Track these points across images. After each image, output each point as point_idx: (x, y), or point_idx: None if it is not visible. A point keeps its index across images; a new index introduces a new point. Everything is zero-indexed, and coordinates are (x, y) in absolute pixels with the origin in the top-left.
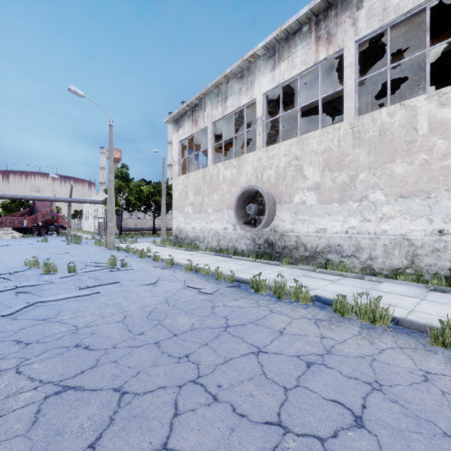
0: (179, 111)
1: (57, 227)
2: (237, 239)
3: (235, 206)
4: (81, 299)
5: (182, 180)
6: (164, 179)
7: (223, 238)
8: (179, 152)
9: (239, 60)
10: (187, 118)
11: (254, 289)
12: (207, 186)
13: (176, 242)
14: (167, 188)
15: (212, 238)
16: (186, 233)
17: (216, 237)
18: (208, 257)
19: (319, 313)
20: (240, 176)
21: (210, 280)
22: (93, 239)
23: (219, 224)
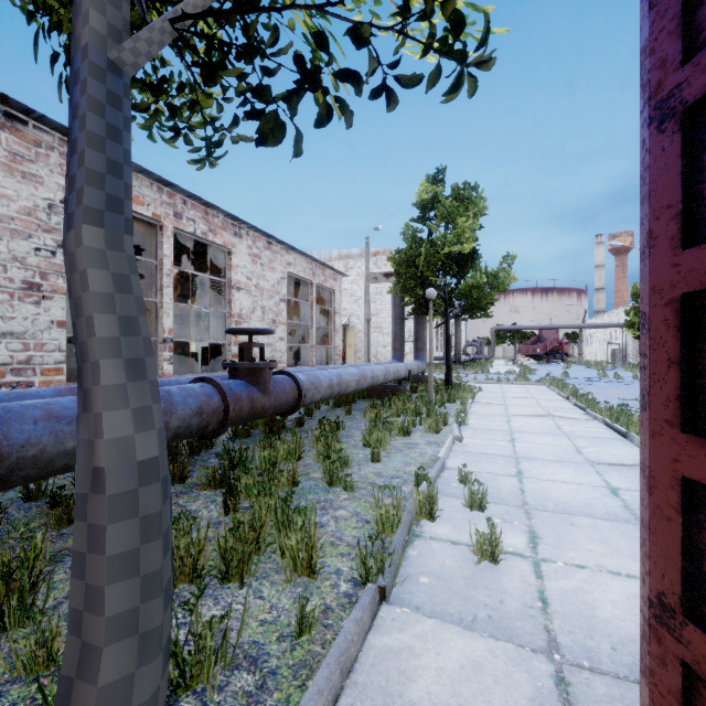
0: None
1: (561, 355)
2: None
3: None
4: None
5: None
6: None
7: None
8: None
9: None
10: None
11: None
12: None
13: None
14: None
15: None
16: None
17: None
18: None
19: None
20: None
21: None
22: (613, 367)
23: None
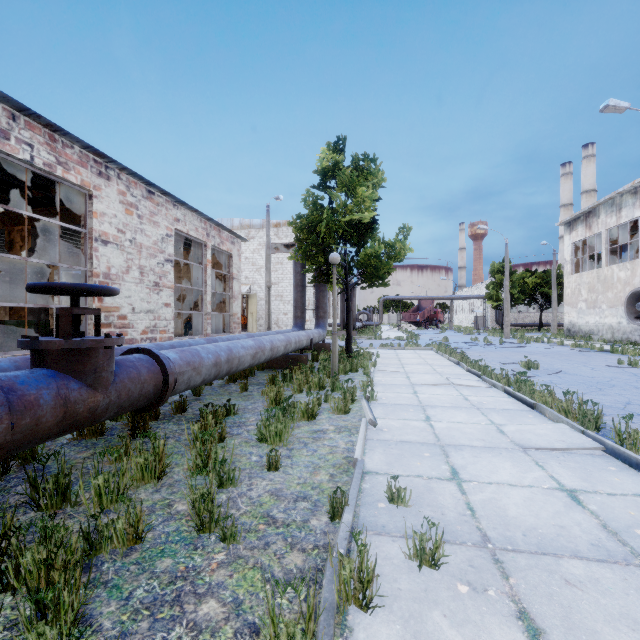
0: (571, 218)
1: (436, 322)
2: (631, 332)
3: (625, 304)
4: (518, 348)
5: (575, 278)
6: (554, 272)
7: (617, 331)
8: (571, 253)
9: (630, 184)
10: (580, 223)
11: (610, 351)
12: (601, 285)
13: (568, 335)
14: (558, 276)
15: (606, 331)
16: (579, 327)
17: (610, 330)
18: (598, 345)
19: (636, 357)
20: (633, 278)
21: (586, 350)
22: (477, 332)
23: (613, 319)
